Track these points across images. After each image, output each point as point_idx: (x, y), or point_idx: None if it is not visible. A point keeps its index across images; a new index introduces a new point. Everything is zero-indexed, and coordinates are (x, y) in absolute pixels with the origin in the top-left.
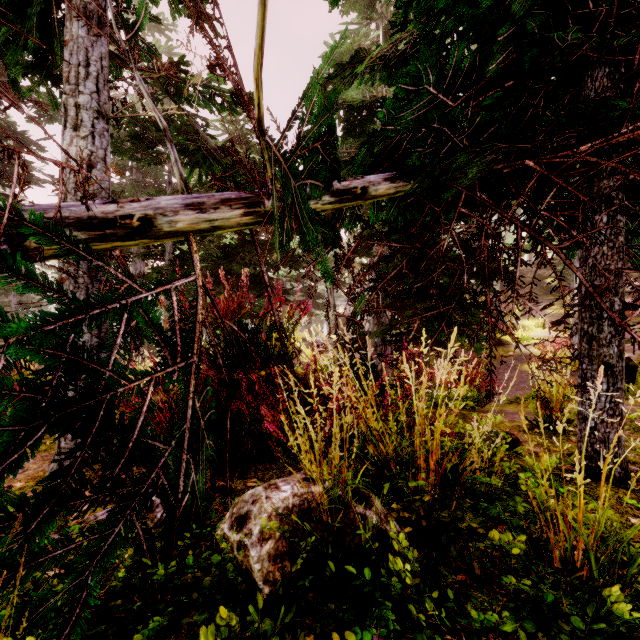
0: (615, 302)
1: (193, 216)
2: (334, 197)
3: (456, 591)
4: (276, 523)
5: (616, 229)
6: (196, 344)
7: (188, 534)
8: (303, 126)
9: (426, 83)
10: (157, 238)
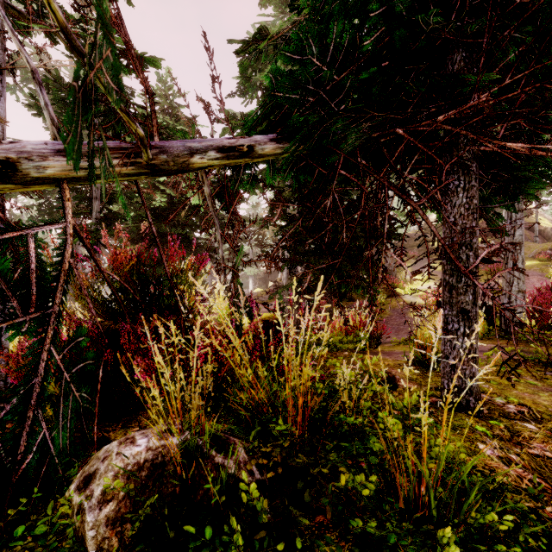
0: (470, 256)
1: (65, 163)
2: (220, 153)
3: (305, 539)
4: (120, 482)
5: (471, 193)
6: (59, 293)
7: (25, 500)
8: (97, 32)
9: (310, 54)
10: (24, 184)
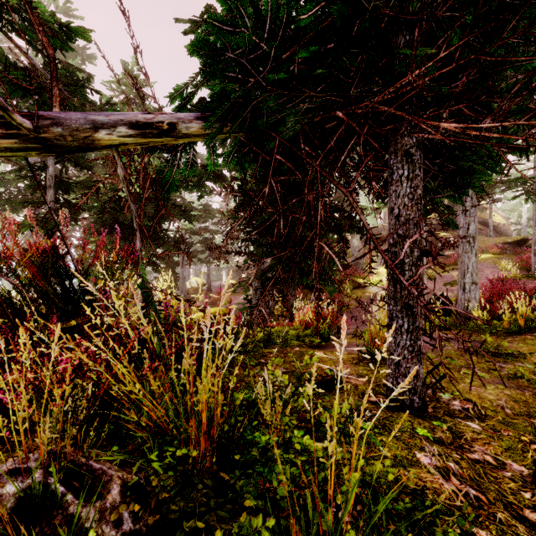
0: (414, 249)
1: None
2: (134, 129)
3: None
4: None
5: (415, 183)
6: None
7: None
8: None
9: (243, 26)
10: None
